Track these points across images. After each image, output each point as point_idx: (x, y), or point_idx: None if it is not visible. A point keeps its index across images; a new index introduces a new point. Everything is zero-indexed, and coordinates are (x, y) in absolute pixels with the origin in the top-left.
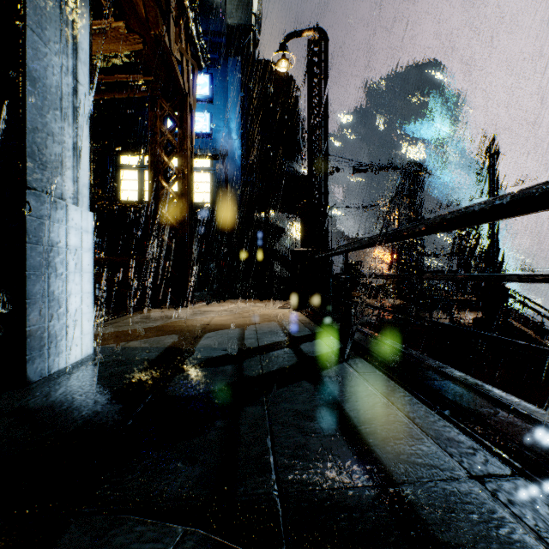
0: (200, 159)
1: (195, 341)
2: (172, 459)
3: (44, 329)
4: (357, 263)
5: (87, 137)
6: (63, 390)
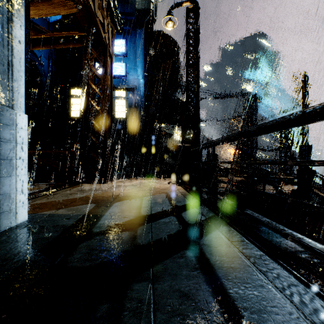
0: (119, 91)
1: (105, 209)
2: None
3: None
4: None
5: (23, 58)
6: None
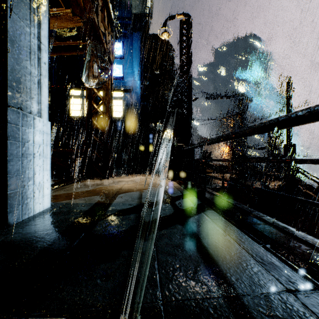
0: (116, 92)
1: (112, 199)
2: (94, 277)
3: (19, 193)
4: (208, 153)
5: (47, 76)
6: (30, 230)
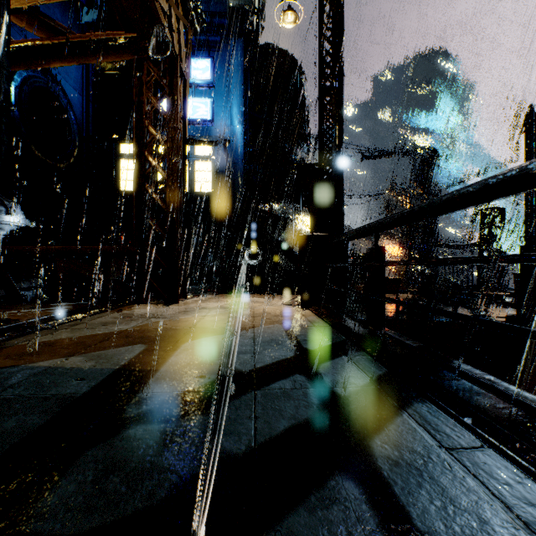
0: (201, 148)
1: (163, 358)
2: None
3: None
4: (364, 256)
5: None
6: None
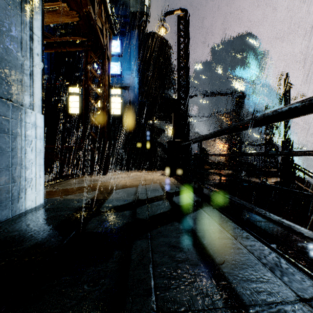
0: (114, 89)
1: (108, 195)
2: (81, 282)
3: (8, 188)
4: (205, 149)
5: (40, 68)
6: (18, 228)
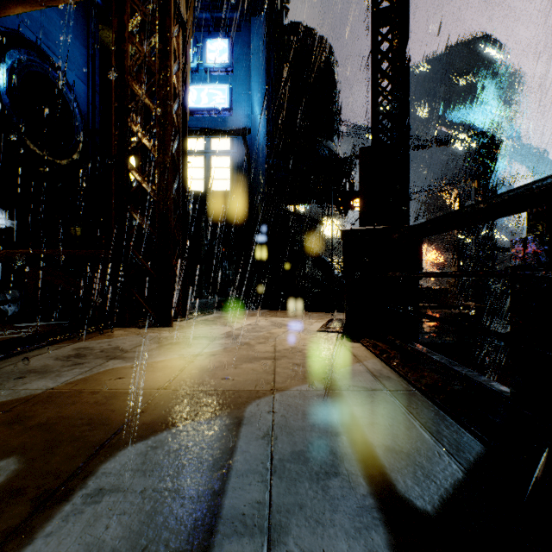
0: (218, 141)
1: None
2: None
3: None
4: None
5: None
6: None
